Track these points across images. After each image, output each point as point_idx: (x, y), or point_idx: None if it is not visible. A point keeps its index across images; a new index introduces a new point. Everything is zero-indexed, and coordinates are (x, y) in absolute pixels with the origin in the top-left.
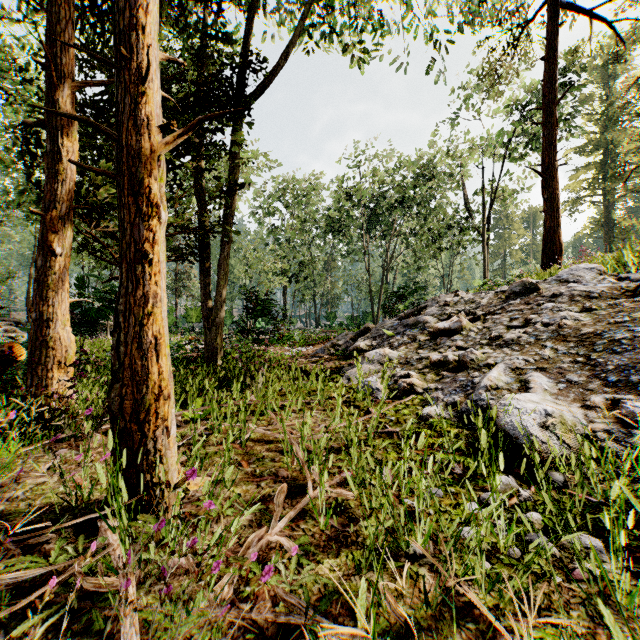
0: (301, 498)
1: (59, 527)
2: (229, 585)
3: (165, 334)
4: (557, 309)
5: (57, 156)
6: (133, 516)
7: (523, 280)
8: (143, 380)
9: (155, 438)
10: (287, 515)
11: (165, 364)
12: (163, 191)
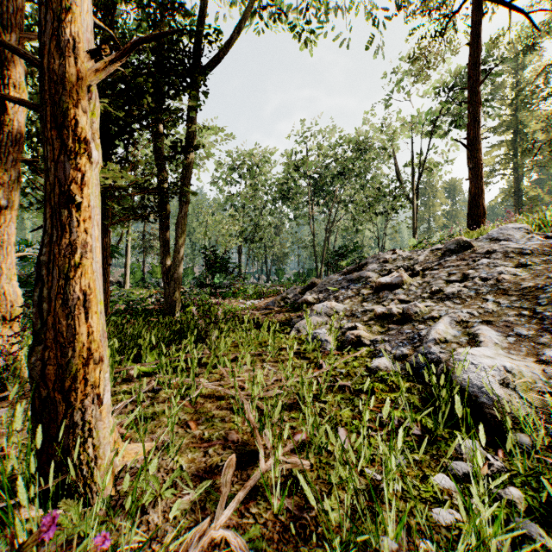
0: (252, 470)
1: None
2: None
3: (97, 289)
4: (493, 265)
5: (3, 106)
6: (57, 499)
7: (457, 238)
8: (69, 342)
9: (83, 408)
10: (235, 497)
11: (96, 323)
12: (96, 128)
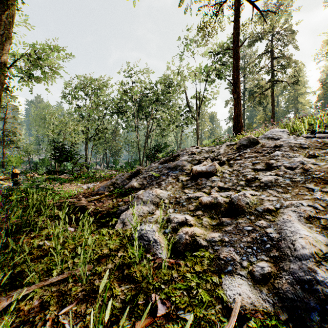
0: None
1: None
2: None
3: None
4: (287, 156)
5: None
6: None
7: (248, 136)
8: None
9: None
10: None
11: None
12: None
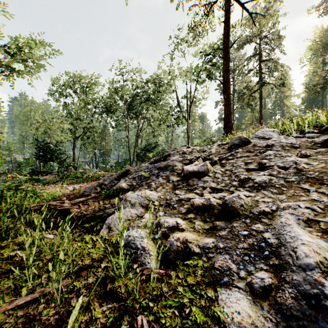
0: None
1: None
2: None
3: None
4: (280, 155)
5: None
6: None
7: (239, 136)
8: None
9: None
10: None
11: None
12: None
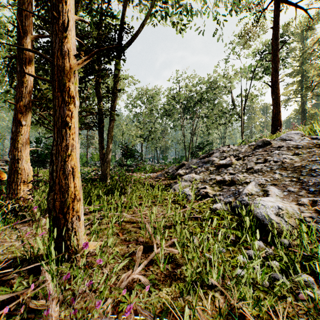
0: (150, 253)
1: (19, 270)
2: (111, 303)
3: (78, 166)
4: (281, 154)
5: (23, 73)
6: (60, 263)
7: (263, 139)
8: (66, 191)
9: (72, 222)
10: (143, 263)
11: (77, 182)
12: (77, 90)
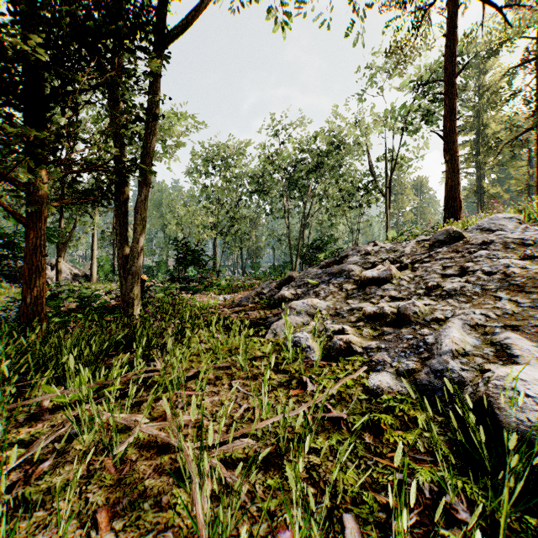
0: None
1: None
2: None
3: None
4: (494, 257)
5: None
6: None
7: (447, 228)
8: None
9: None
10: None
11: None
12: None
